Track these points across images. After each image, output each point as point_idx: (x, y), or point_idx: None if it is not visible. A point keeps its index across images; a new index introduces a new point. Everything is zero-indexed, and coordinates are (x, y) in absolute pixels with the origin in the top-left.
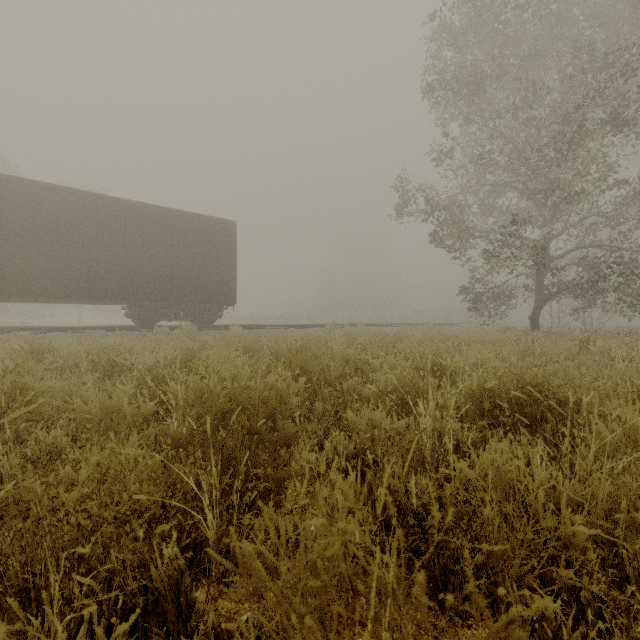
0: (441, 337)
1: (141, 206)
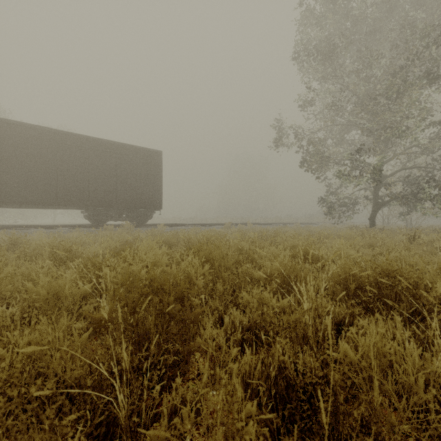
0: (307, 232)
1: (94, 140)
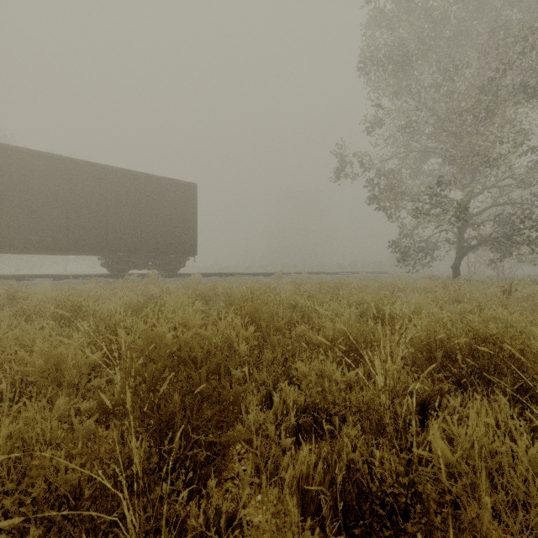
0: (376, 284)
1: (114, 170)
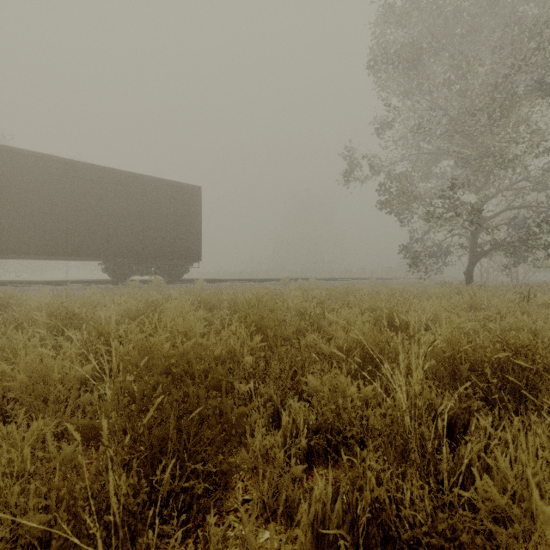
0: (386, 290)
1: (115, 172)
